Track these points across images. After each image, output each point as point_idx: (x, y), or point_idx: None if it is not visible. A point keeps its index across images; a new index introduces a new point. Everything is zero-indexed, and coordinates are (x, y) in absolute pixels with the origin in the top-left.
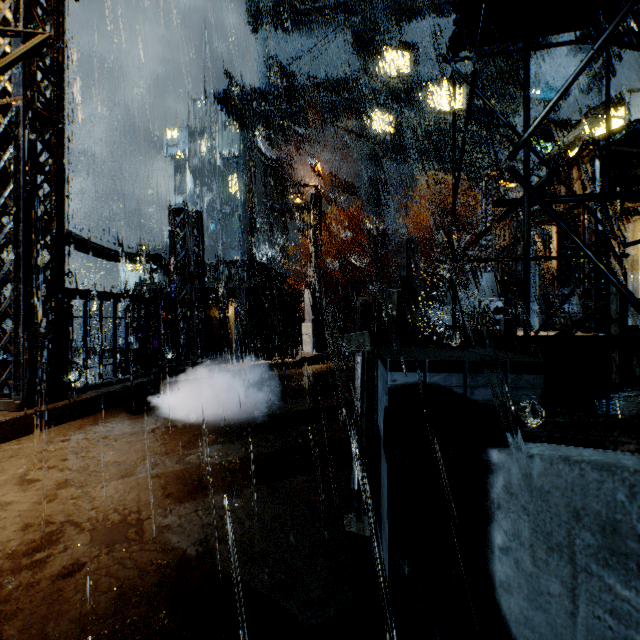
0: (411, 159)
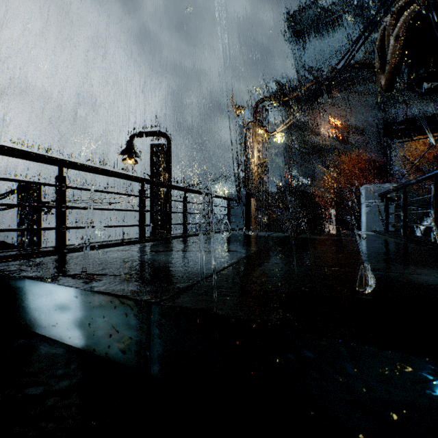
0: (414, 103)
